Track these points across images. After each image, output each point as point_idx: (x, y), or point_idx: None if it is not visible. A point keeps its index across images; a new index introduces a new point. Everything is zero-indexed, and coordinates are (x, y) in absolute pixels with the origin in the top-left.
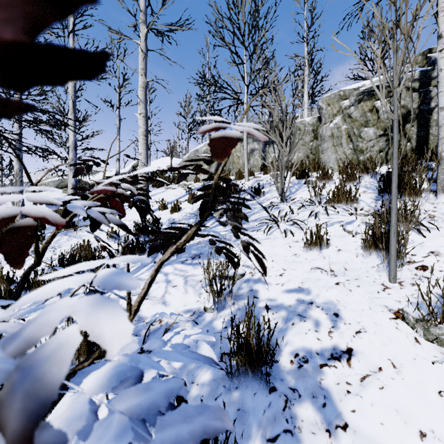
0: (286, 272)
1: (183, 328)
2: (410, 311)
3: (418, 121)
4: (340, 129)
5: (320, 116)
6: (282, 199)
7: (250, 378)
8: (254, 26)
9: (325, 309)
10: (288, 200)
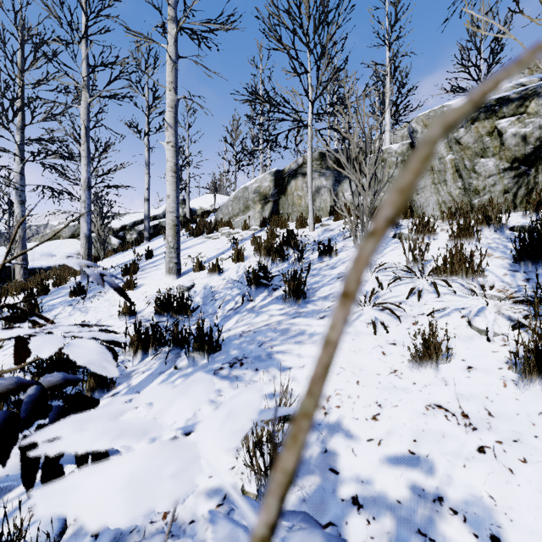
0: (383, 413)
1: None
2: None
3: None
4: (443, 160)
5: (412, 141)
6: None
7: None
8: (322, 22)
9: (469, 519)
10: (373, 264)
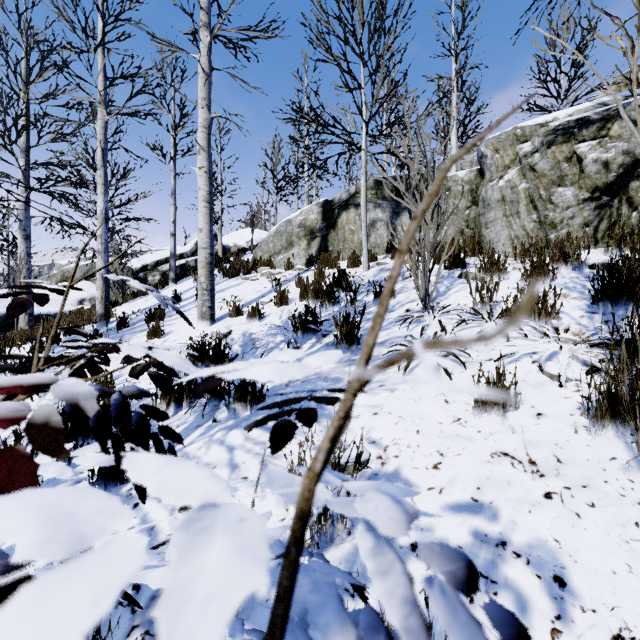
0: (444, 461)
1: None
2: None
3: None
4: (516, 189)
5: (481, 168)
6: (426, 306)
7: None
8: (378, 30)
9: (533, 562)
10: (436, 306)
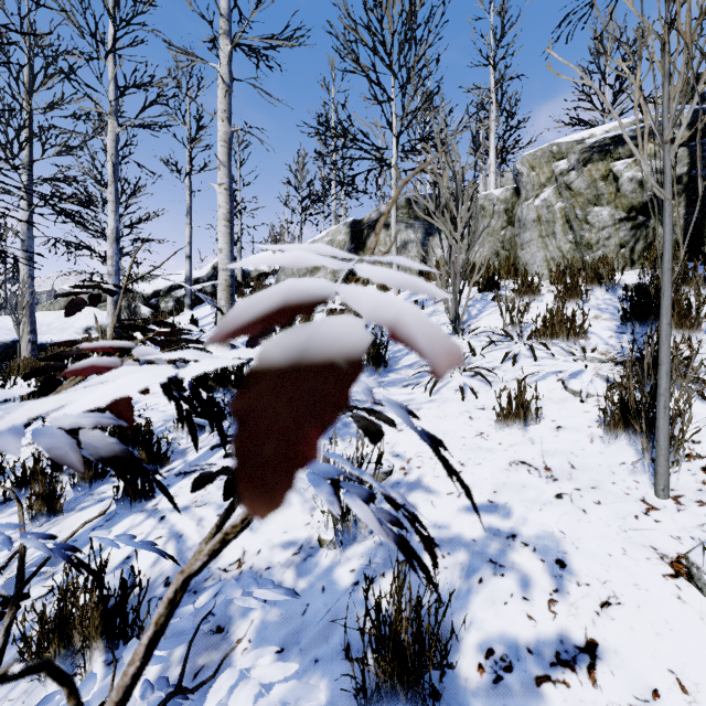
0: (465, 470)
1: (259, 658)
2: (704, 564)
3: (688, 195)
4: (552, 209)
5: (517, 186)
6: (456, 329)
7: (402, 703)
8: (409, 39)
9: (539, 549)
10: (466, 329)
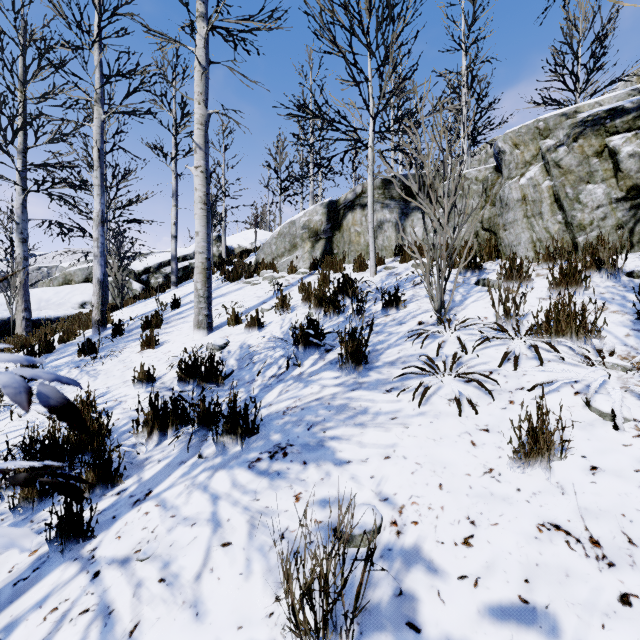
0: (478, 534)
1: None
2: None
3: None
4: (538, 187)
5: (497, 165)
6: (442, 319)
7: None
8: (386, 19)
9: None
10: (452, 319)
